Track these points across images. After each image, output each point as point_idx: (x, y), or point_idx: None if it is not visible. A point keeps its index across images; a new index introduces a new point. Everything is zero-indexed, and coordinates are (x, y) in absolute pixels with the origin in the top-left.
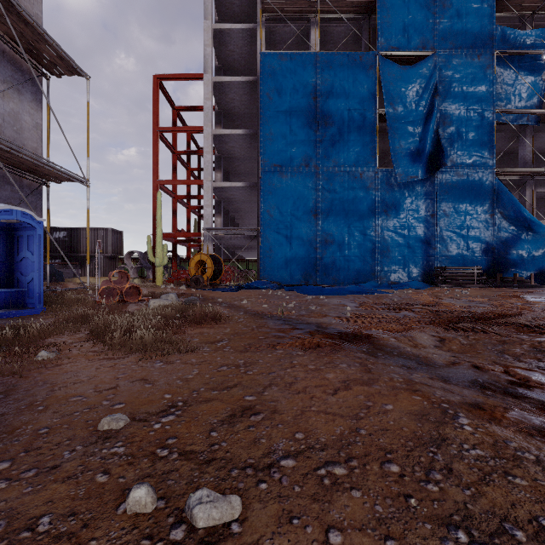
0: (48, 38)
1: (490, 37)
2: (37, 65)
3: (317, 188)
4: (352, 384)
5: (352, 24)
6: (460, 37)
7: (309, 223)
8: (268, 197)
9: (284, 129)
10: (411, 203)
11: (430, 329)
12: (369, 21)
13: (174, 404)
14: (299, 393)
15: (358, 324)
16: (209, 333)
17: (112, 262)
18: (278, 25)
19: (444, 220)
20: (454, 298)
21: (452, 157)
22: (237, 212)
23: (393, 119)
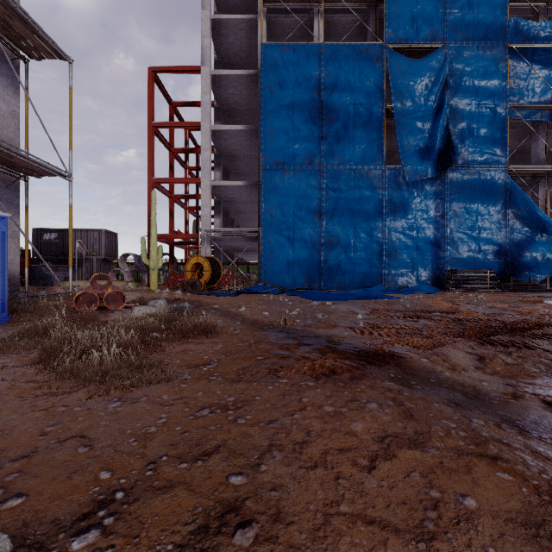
0: (22, 13)
1: (503, 28)
2: (13, 46)
3: (321, 187)
4: (394, 445)
5: (358, 15)
6: (471, 29)
7: (313, 224)
8: (269, 196)
9: (287, 124)
10: (420, 202)
11: (462, 343)
12: (375, 12)
13: (108, 498)
14: (316, 468)
15: (374, 337)
16: (196, 351)
17: (106, 265)
18: (280, 15)
19: (455, 220)
20: (472, 304)
21: (463, 155)
22: (237, 213)
23: (401, 114)
